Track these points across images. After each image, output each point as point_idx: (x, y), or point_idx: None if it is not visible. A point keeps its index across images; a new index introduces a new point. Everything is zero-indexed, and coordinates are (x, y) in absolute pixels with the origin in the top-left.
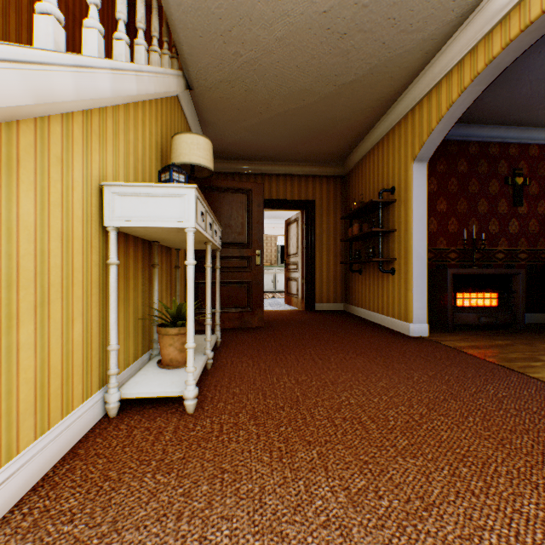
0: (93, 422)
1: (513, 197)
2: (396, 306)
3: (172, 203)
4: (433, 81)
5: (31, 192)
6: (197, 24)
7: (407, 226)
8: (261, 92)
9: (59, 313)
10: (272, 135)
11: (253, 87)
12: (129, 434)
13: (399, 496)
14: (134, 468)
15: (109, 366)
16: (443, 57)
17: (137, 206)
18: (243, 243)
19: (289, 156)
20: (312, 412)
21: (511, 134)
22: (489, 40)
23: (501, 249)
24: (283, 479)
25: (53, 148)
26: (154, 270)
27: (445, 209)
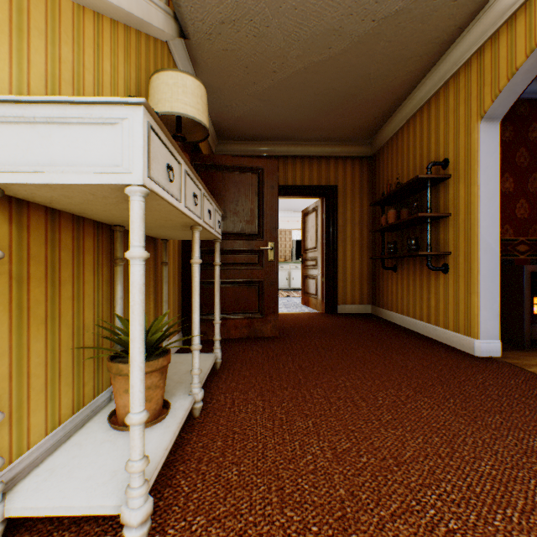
0: None
1: None
2: (451, 314)
3: (98, 136)
4: None
5: None
6: None
7: (470, 207)
8: (275, 37)
9: None
10: (288, 104)
11: (264, 29)
12: None
13: None
14: None
15: None
16: None
17: (30, 143)
18: (252, 233)
19: (307, 133)
20: None
21: None
22: None
23: None
24: None
25: None
26: (116, 268)
27: (512, 188)
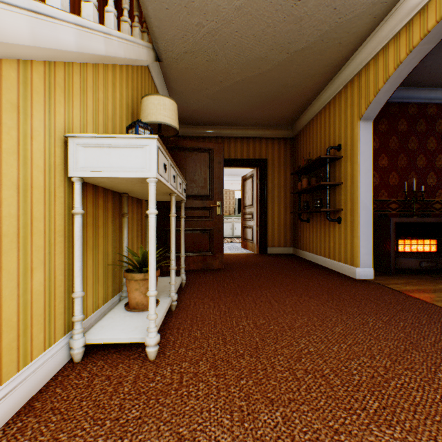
0: (56, 369)
1: None
2: (342, 252)
3: (134, 153)
4: (380, 44)
5: None
6: None
7: (353, 179)
8: (221, 61)
9: (14, 264)
10: (231, 102)
11: (214, 57)
12: (88, 384)
13: None
14: (87, 430)
15: (74, 312)
16: (391, 20)
17: (100, 157)
18: (205, 195)
19: (245, 121)
20: (272, 362)
21: None
22: None
23: (439, 200)
24: None
25: (6, 93)
26: (124, 219)
27: (387, 164)
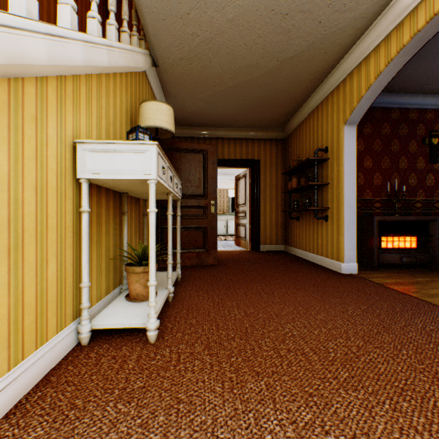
0: (66, 351)
1: (430, 155)
2: (329, 248)
3: (136, 158)
4: (362, 55)
5: (4, 145)
6: (160, 8)
7: (339, 179)
8: (215, 68)
9: (33, 255)
10: (225, 105)
11: (208, 63)
12: (97, 362)
13: (345, 432)
14: (99, 397)
15: (81, 301)
16: (371, 33)
17: (106, 161)
18: (200, 194)
19: (238, 122)
20: (259, 343)
21: (428, 101)
22: (414, 16)
23: (419, 200)
24: (234, 411)
25: (27, 107)
26: (124, 217)
27: (371, 165)
